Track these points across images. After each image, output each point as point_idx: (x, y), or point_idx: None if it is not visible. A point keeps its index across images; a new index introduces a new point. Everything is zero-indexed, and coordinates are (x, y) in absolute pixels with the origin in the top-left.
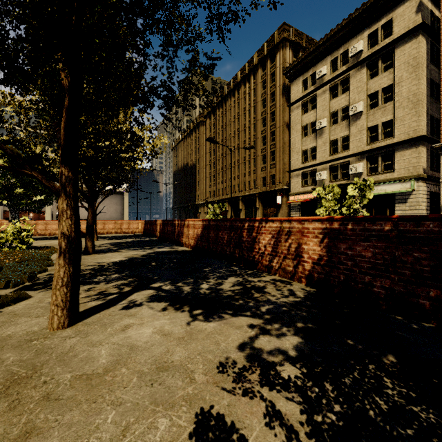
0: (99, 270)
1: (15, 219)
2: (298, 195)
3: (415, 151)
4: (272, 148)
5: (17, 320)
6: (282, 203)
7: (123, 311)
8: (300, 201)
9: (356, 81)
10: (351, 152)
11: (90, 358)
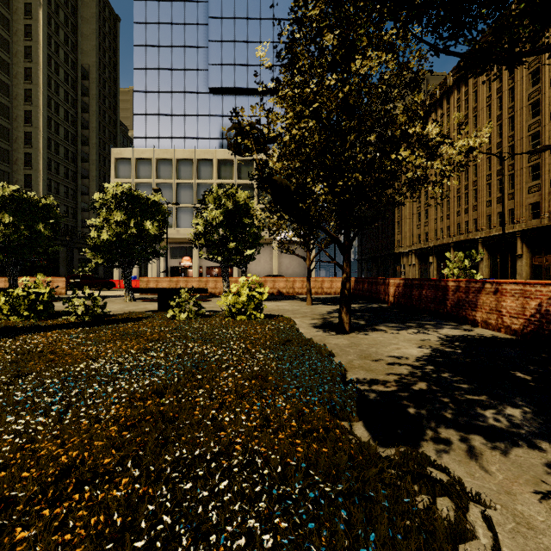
0: (436, 382)
1: (225, 277)
2: None
3: None
4: None
5: None
6: None
7: None
8: None
9: None
10: None
11: None
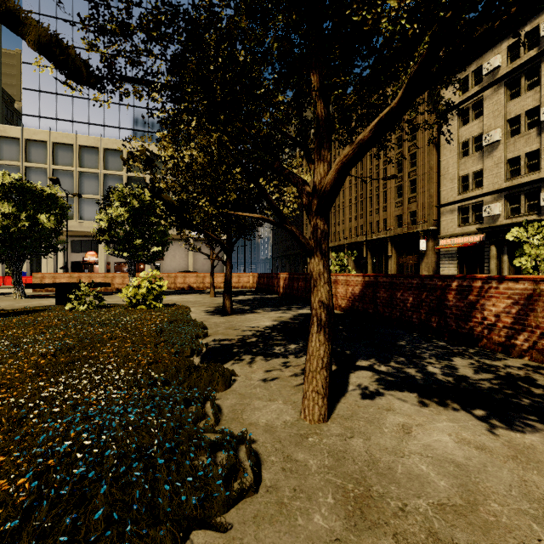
0: (264, 337)
1: (132, 272)
2: (453, 238)
3: None
4: (411, 176)
5: (252, 402)
6: (428, 249)
7: (368, 401)
8: (457, 246)
9: None
10: None
11: (417, 475)
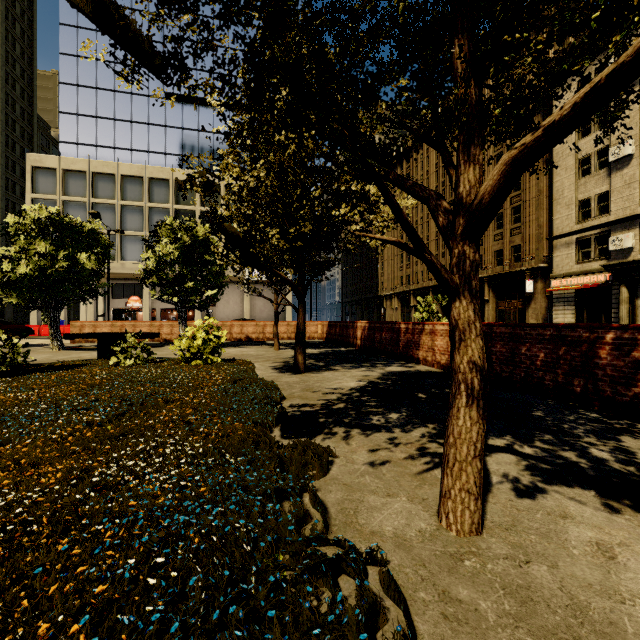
0: (353, 403)
1: (183, 320)
2: (570, 278)
3: None
4: (515, 201)
5: (364, 498)
6: (536, 292)
7: (528, 501)
8: (575, 287)
9: None
10: None
11: None
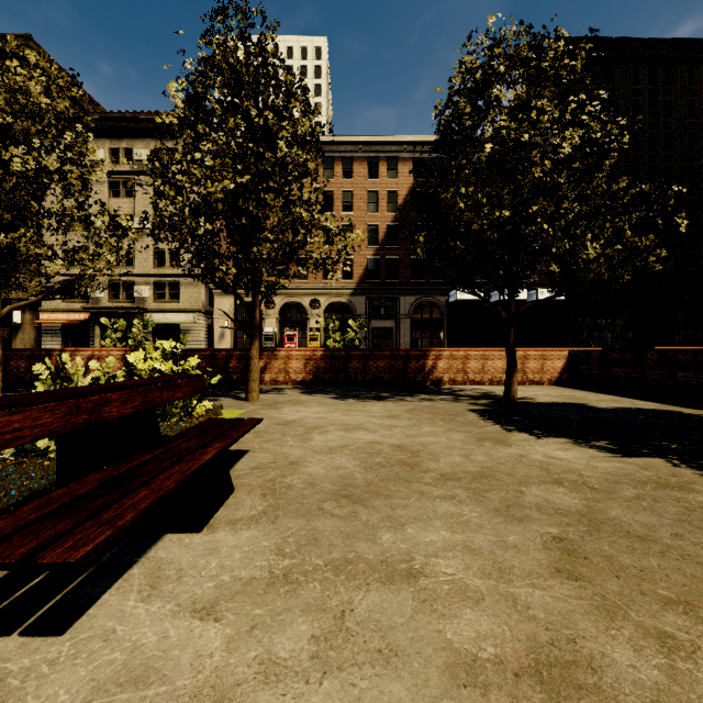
0: None
1: None
2: (58, 314)
3: (197, 287)
4: None
5: None
6: (25, 322)
7: None
8: (62, 322)
9: (142, 191)
10: (137, 272)
11: None
